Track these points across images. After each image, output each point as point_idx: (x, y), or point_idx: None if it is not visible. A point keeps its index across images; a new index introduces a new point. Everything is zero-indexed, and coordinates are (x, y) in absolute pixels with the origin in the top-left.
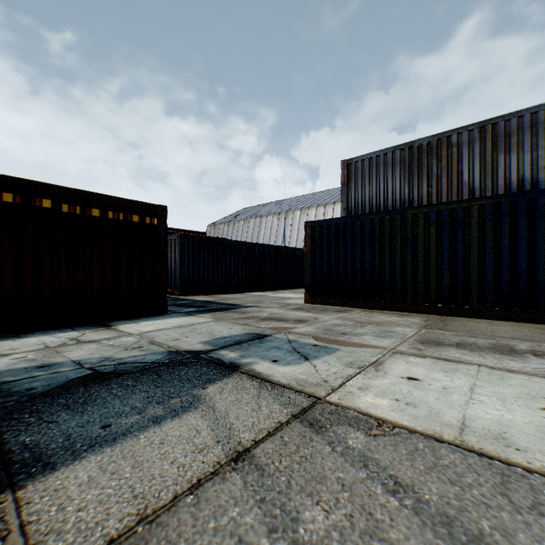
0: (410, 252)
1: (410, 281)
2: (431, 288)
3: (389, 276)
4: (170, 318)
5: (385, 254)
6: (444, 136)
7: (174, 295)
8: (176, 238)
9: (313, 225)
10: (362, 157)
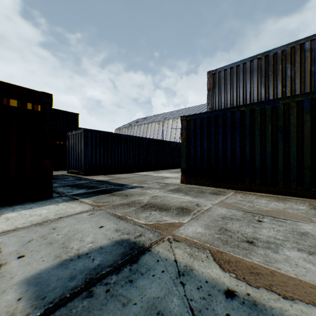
0: (282, 139)
1: (282, 166)
2: (304, 172)
3: (259, 161)
4: (46, 206)
5: (255, 141)
6: (298, 44)
7: (81, 175)
8: (82, 132)
9: (188, 118)
10: (224, 68)
